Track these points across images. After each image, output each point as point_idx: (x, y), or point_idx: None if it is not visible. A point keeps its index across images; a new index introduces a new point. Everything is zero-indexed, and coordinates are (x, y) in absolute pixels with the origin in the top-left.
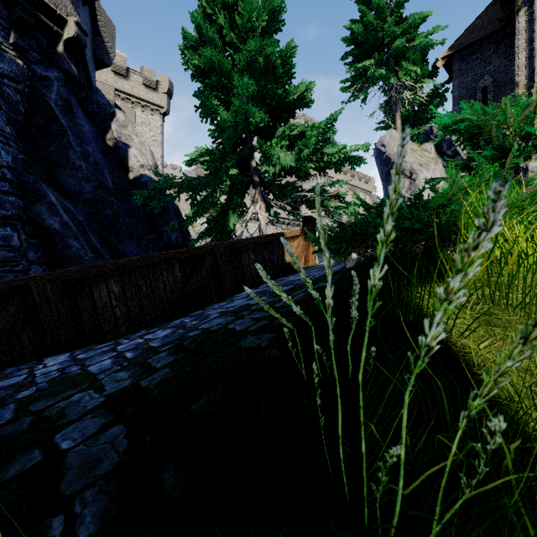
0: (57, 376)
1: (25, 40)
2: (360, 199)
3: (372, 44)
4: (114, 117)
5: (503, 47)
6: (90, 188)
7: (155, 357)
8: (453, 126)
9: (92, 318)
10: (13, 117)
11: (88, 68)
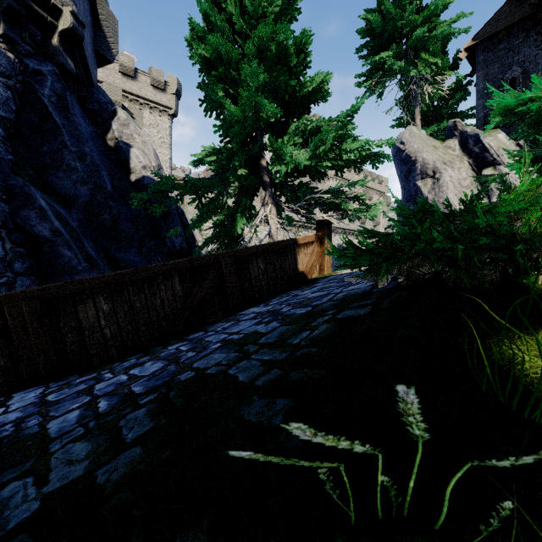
0: (8, 435)
1: (16, 32)
2: (399, 202)
3: (389, 35)
4: (115, 115)
5: (533, 34)
6: (86, 191)
7: (131, 415)
8: (521, 106)
9: (77, 341)
10: (3, 115)
11: (88, 63)
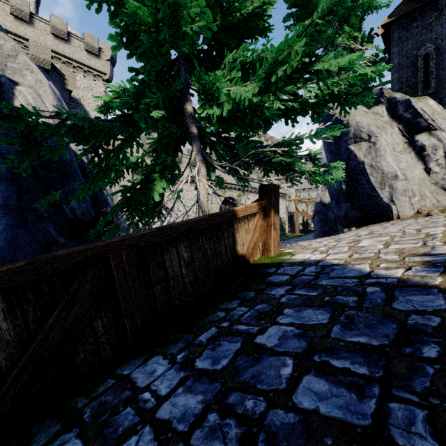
0: None
1: None
2: None
3: (316, 3)
4: None
5: (445, 14)
6: None
7: None
8: None
9: None
10: None
11: None
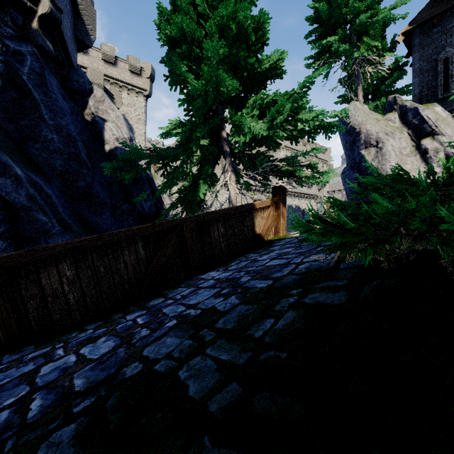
0: None
1: None
2: (375, 170)
3: (335, 21)
4: (92, 93)
5: None
6: (61, 160)
7: (55, 436)
8: None
9: (40, 307)
10: None
11: (67, 47)
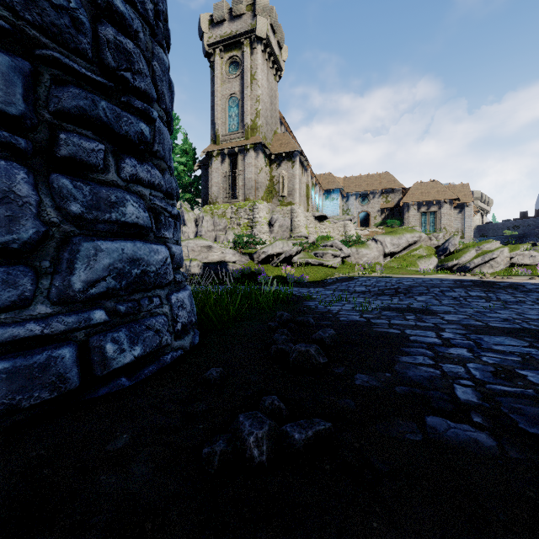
0: None
1: None
2: None
3: None
4: None
5: None
6: None
7: None
8: None
9: None
10: None
11: None
